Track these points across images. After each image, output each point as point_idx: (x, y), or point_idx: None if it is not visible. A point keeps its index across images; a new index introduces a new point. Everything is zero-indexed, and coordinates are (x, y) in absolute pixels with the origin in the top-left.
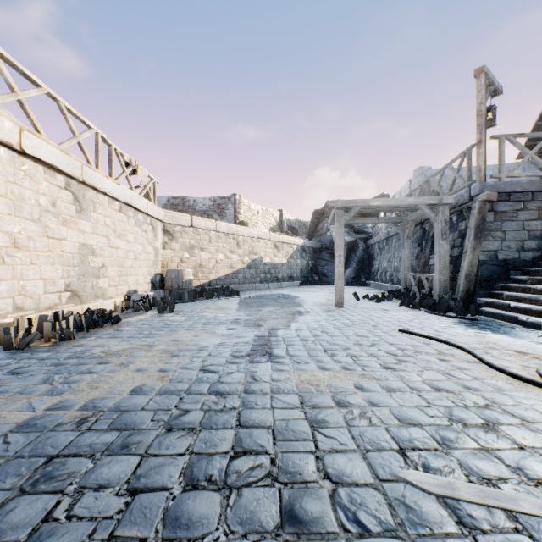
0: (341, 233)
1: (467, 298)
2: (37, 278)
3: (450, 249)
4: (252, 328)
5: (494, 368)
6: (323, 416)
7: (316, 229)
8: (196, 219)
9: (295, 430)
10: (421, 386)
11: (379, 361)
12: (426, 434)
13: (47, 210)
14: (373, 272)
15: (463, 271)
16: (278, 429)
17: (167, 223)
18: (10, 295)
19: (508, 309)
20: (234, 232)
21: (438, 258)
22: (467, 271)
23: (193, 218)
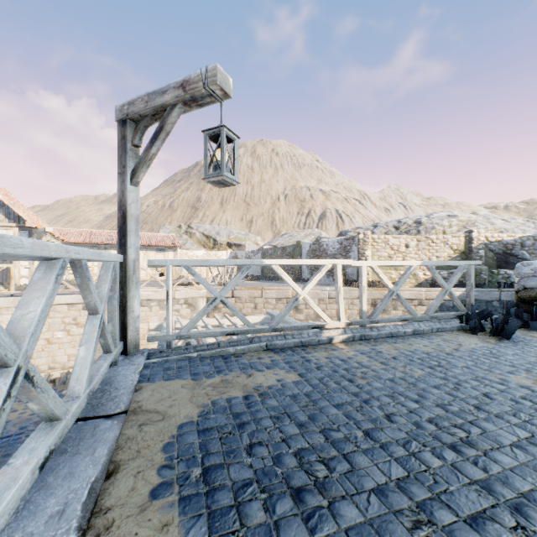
0: None
1: None
2: (64, 354)
3: None
4: None
5: None
6: None
7: None
8: (238, 290)
9: None
10: None
11: None
12: None
13: (70, 323)
14: None
15: None
16: None
17: (210, 297)
18: (47, 363)
19: None
20: (288, 296)
21: None
22: None
23: (236, 289)
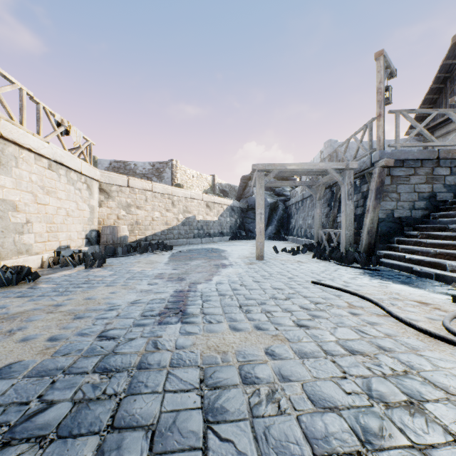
0: (262, 193)
1: (369, 251)
2: None
3: (354, 208)
4: (174, 282)
5: (404, 323)
6: (223, 401)
7: (244, 192)
8: (133, 180)
9: (183, 430)
10: (335, 348)
11: (293, 317)
12: (345, 424)
13: None
14: (290, 228)
15: (366, 227)
16: (160, 430)
17: (103, 182)
18: None
19: (404, 260)
20: (169, 192)
21: (345, 216)
22: (369, 227)
23: (130, 178)
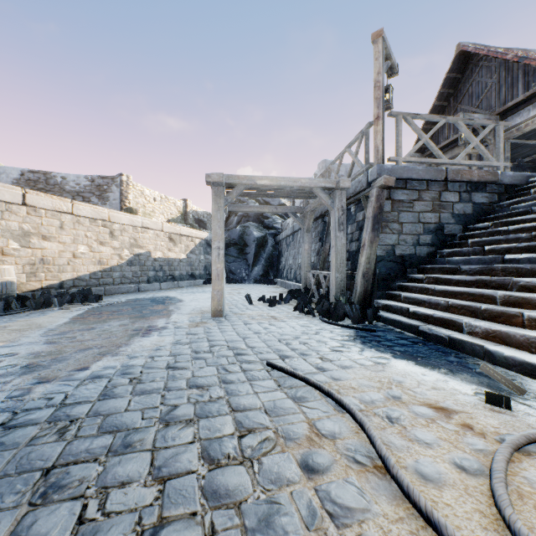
0: (221, 218)
1: (365, 300)
2: None
3: (348, 243)
4: None
5: (414, 507)
6: None
7: (226, 223)
8: (34, 195)
9: None
10: None
11: (153, 511)
12: None
13: None
14: (280, 269)
15: (361, 268)
16: None
17: None
18: None
19: (407, 314)
20: (105, 218)
21: (335, 253)
22: (364, 268)
23: (28, 192)
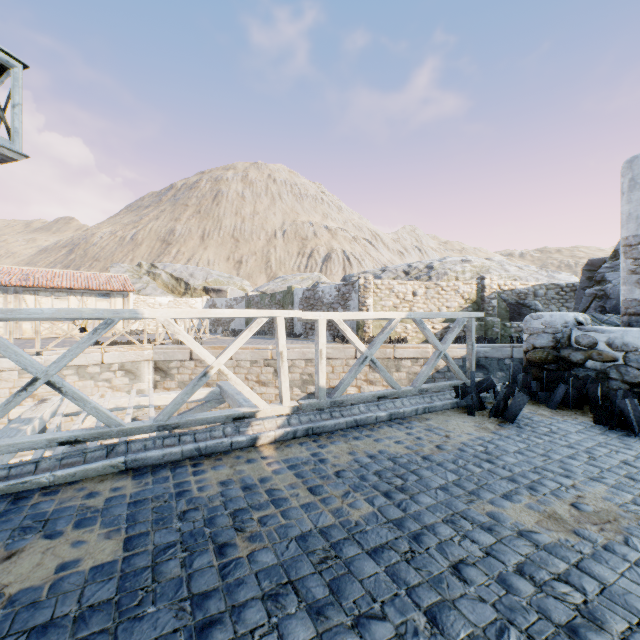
0: None
1: None
2: None
3: None
4: None
5: None
6: None
7: None
8: None
9: None
10: None
11: None
12: None
13: None
14: None
15: None
16: None
17: (160, 360)
18: None
19: None
20: (266, 357)
21: None
22: None
23: None
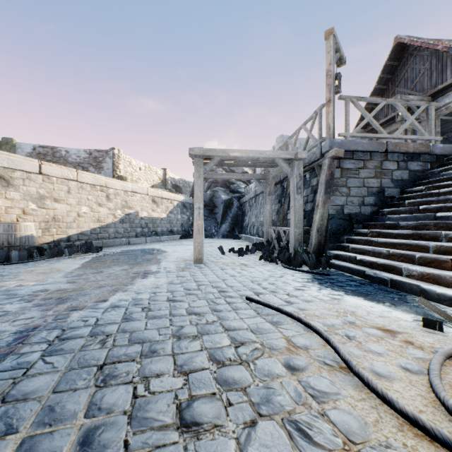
0: (201, 183)
1: (319, 251)
2: None
3: (304, 204)
4: (40, 309)
5: (373, 391)
6: None
7: None
8: (48, 166)
9: None
10: None
11: (184, 391)
12: None
13: None
14: (244, 226)
15: (315, 224)
16: None
17: None
18: None
19: (355, 262)
20: (102, 184)
21: (294, 212)
22: (318, 224)
23: (43, 163)
